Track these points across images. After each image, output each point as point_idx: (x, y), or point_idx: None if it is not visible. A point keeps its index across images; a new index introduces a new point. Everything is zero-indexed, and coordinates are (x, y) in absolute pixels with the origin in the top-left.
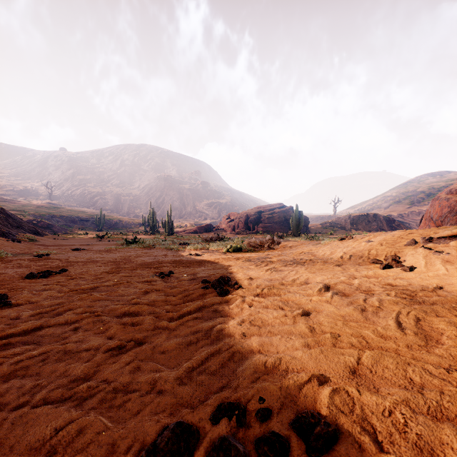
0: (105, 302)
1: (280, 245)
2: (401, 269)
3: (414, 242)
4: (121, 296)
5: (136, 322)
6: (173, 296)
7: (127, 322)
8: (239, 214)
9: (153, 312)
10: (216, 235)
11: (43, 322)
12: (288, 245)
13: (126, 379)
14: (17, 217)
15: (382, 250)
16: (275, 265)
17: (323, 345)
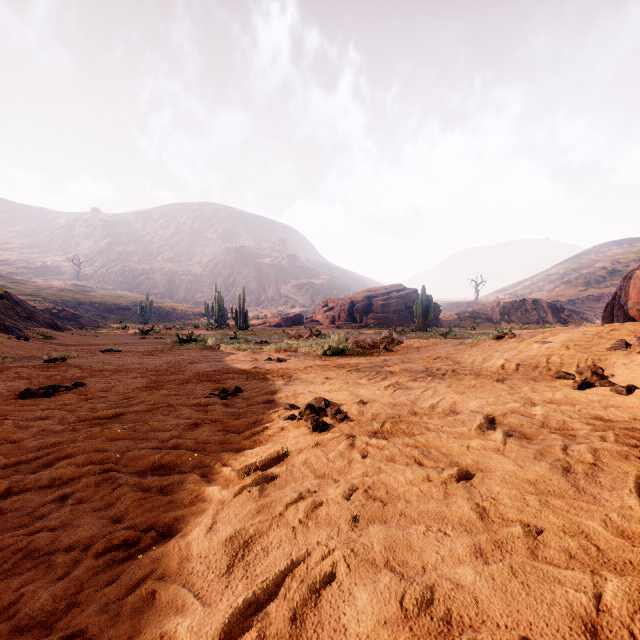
0: (126, 443)
1: (402, 345)
2: (611, 390)
3: (624, 344)
4: (153, 432)
5: (167, 486)
6: (236, 433)
7: (153, 485)
8: (341, 300)
9: (200, 465)
10: (308, 330)
11: (12, 483)
12: (414, 346)
13: (122, 634)
14: (28, 304)
15: (570, 356)
16: (398, 379)
17: (512, 553)
